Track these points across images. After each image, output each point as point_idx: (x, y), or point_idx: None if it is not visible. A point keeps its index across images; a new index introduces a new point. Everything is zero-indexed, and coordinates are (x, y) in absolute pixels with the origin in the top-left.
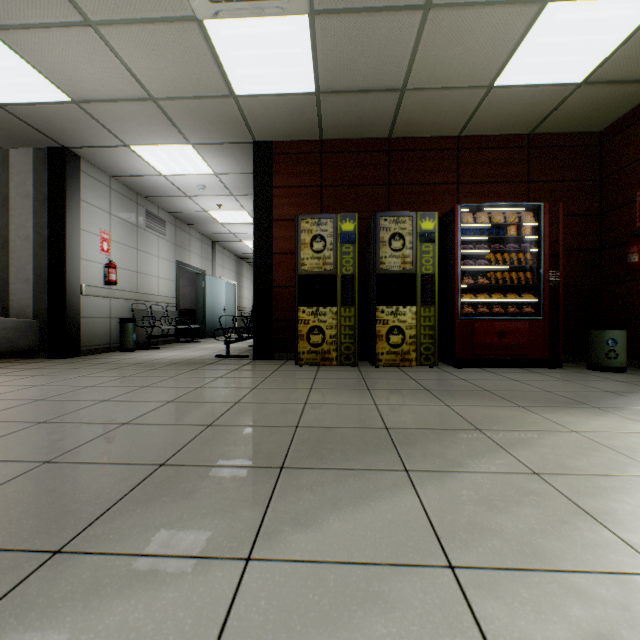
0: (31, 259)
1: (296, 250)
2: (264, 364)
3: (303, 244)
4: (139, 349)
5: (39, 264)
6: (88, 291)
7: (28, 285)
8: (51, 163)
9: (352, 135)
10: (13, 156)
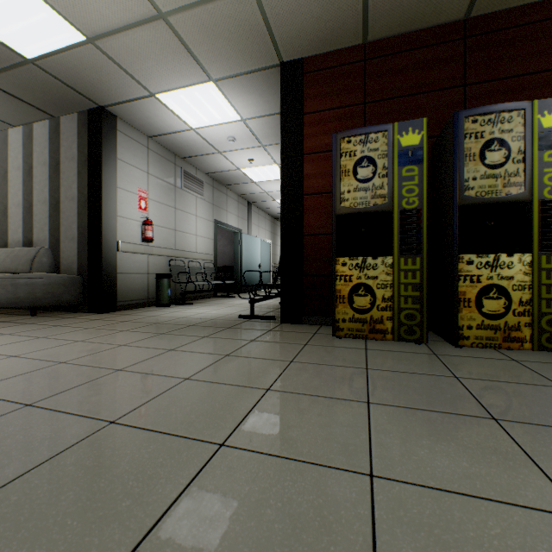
0: (76, 218)
1: (333, 181)
2: (291, 331)
3: (343, 172)
4: (175, 304)
5: (82, 222)
6: (124, 248)
7: (74, 243)
8: (90, 124)
9: (409, 25)
10: (63, 123)
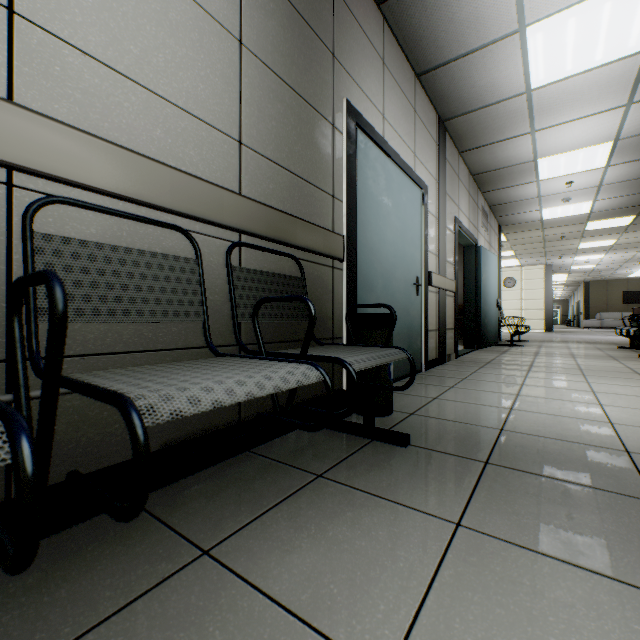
0: None
1: None
2: None
3: None
4: None
5: None
6: None
7: None
8: None
9: None
10: None
